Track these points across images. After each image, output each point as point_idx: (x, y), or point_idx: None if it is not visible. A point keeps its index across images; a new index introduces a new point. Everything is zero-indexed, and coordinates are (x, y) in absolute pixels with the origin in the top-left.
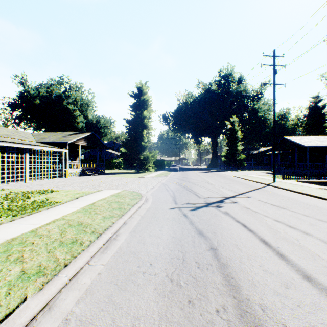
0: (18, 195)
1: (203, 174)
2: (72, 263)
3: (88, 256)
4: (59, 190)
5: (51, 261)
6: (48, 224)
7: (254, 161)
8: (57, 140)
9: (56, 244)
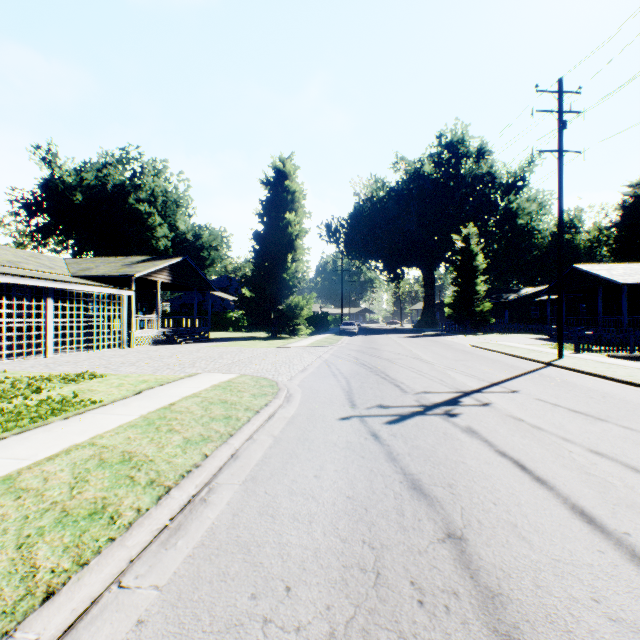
0: (17, 386)
1: (408, 342)
2: (69, 589)
3: (121, 561)
4: (106, 375)
5: (14, 580)
6: (51, 459)
7: (509, 314)
8: (113, 273)
9: (50, 519)
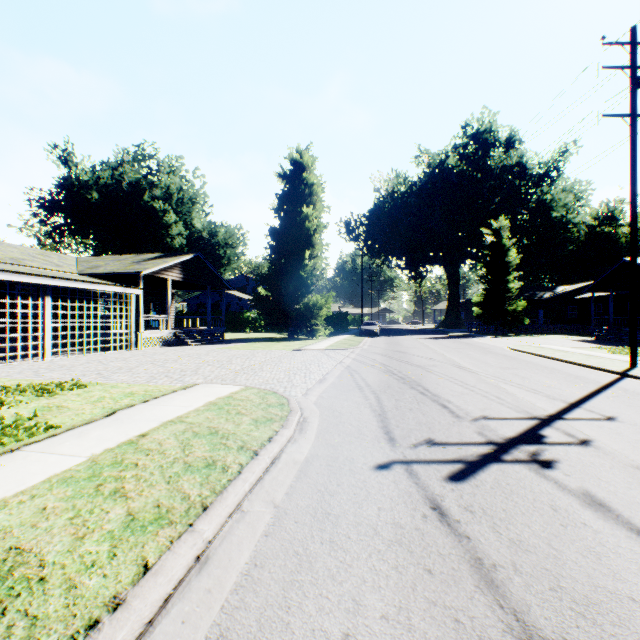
0: None
1: (437, 344)
2: None
3: None
4: (90, 385)
5: None
6: None
7: (544, 314)
8: (120, 270)
9: None
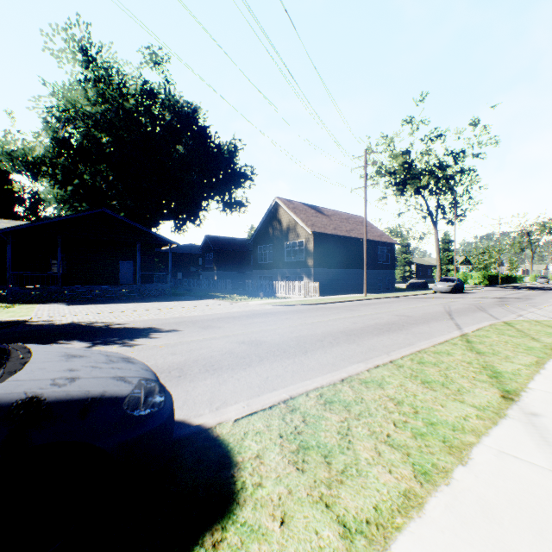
0: None
1: (331, 315)
2: None
3: None
4: None
5: None
6: None
7: None
8: None
9: None
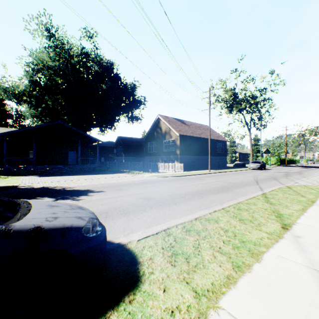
0: None
1: (190, 182)
2: None
3: None
4: None
5: None
6: None
7: None
8: None
9: None
